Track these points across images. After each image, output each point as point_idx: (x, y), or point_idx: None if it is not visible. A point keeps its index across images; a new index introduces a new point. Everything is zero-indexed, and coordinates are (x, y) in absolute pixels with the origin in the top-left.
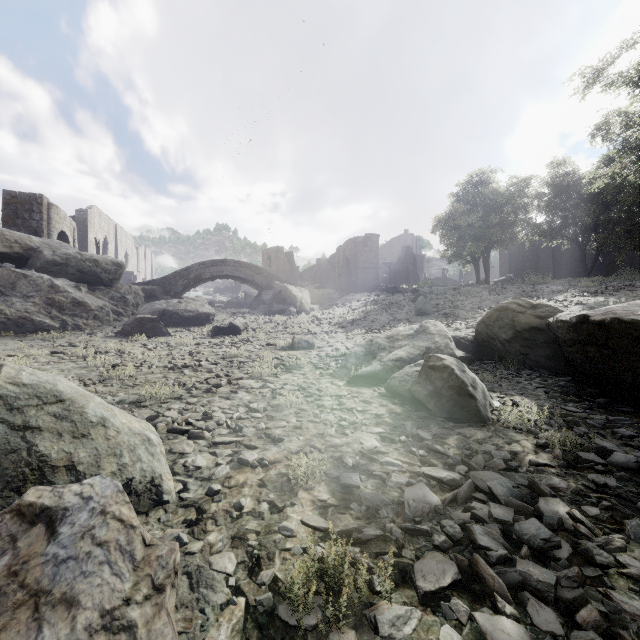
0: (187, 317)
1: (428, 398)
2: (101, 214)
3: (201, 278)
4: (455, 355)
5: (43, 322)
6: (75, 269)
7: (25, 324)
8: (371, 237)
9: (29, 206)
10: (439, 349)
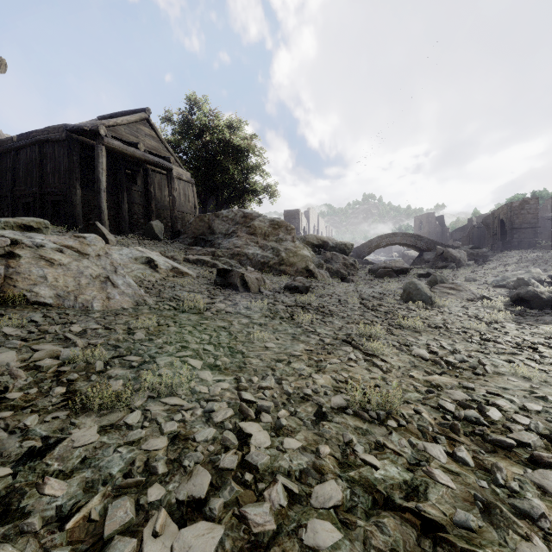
0: (396, 270)
1: (517, 287)
2: (313, 211)
3: (379, 246)
4: (542, 280)
5: (343, 272)
6: (338, 249)
7: (338, 273)
8: (528, 201)
9: (294, 216)
10: (534, 278)
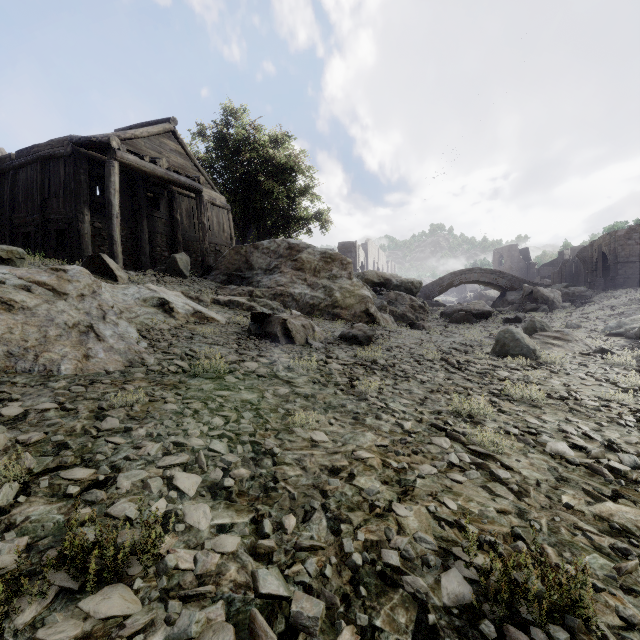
0: (476, 313)
1: None
2: (372, 243)
3: (452, 285)
4: None
5: (410, 316)
6: (403, 288)
7: (404, 317)
8: (637, 229)
9: (350, 249)
10: None
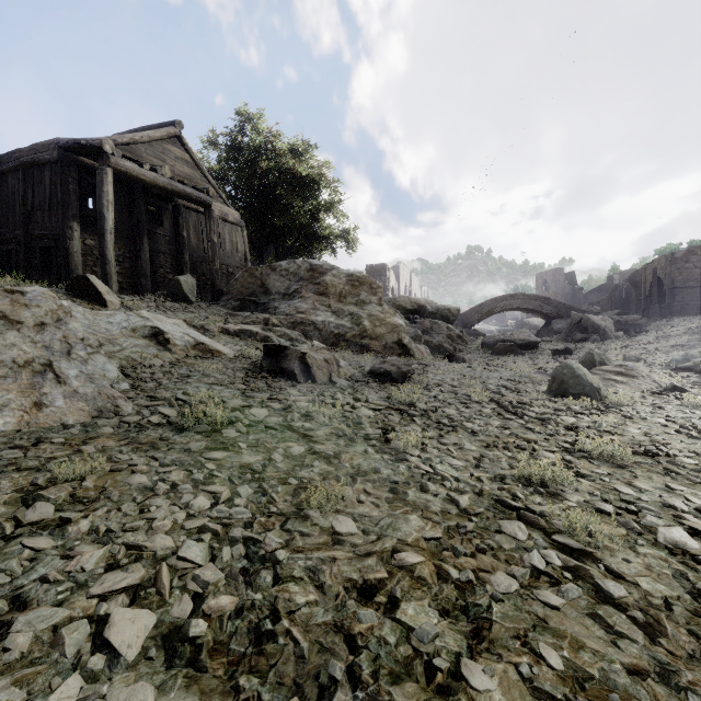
0: (520, 344)
1: None
2: (404, 266)
3: (492, 312)
4: None
5: (447, 347)
6: (439, 315)
7: (440, 348)
8: (696, 250)
9: (379, 272)
10: None
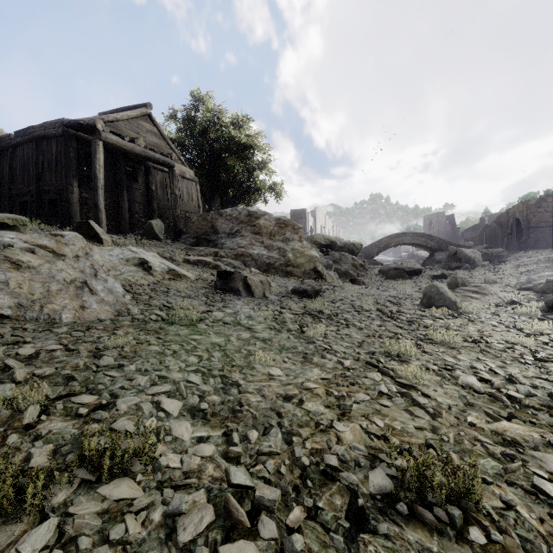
0: (408, 271)
1: (546, 290)
2: (320, 210)
3: (388, 246)
4: None
5: (352, 273)
6: (346, 249)
7: (347, 274)
8: (546, 198)
9: (301, 216)
10: None
